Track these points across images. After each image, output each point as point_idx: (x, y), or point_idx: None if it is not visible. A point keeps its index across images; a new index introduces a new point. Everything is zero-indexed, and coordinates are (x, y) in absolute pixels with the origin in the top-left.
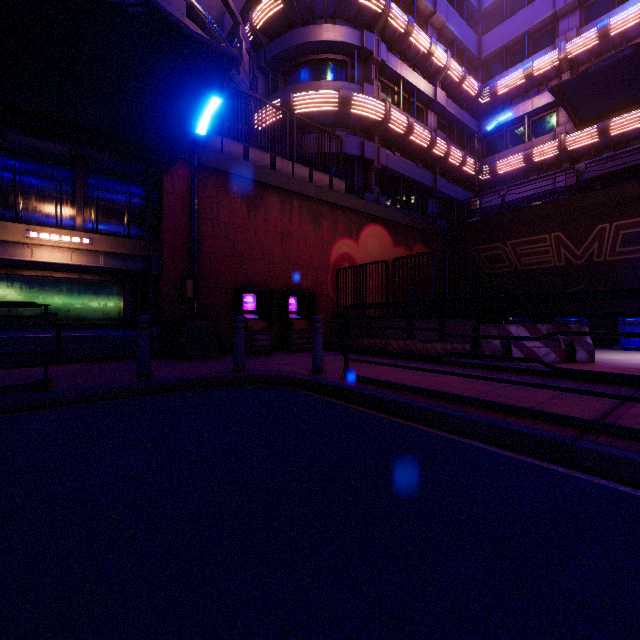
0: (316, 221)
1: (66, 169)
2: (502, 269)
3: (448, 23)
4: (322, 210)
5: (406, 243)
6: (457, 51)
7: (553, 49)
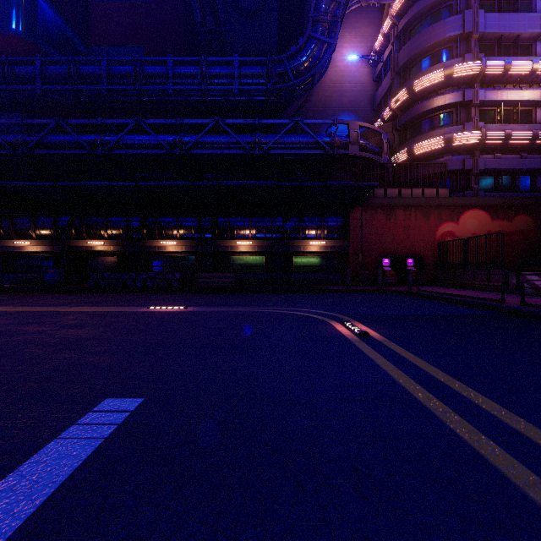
0: (426, 216)
1: (318, 218)
2: None
3: None
4: (430, 210)
5: (505, 217)
6: None
7: None
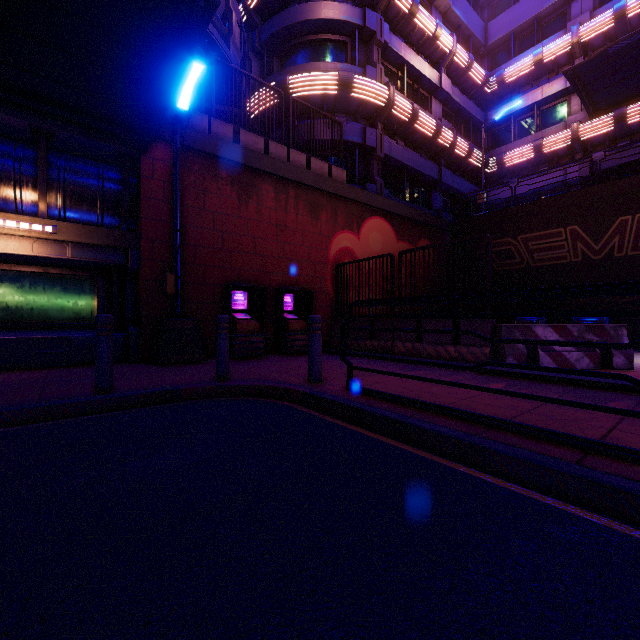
0: (314, 212)
1: (27, 147)
2: (512, 266)
3: (453, 7)
4: (320, 200)
5: (410, 238)
6: (462, 37)
7: (565, 34)
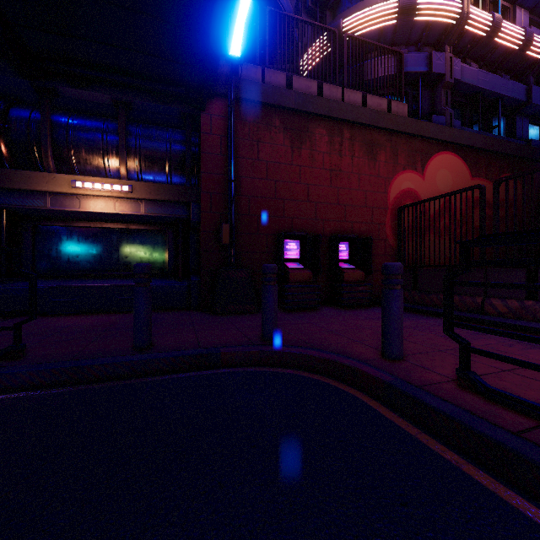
0: (371, 153)
1: (113, 120)
2: None
3: None
4: (378, 139)
5: (488, 173)
6: None
7: None
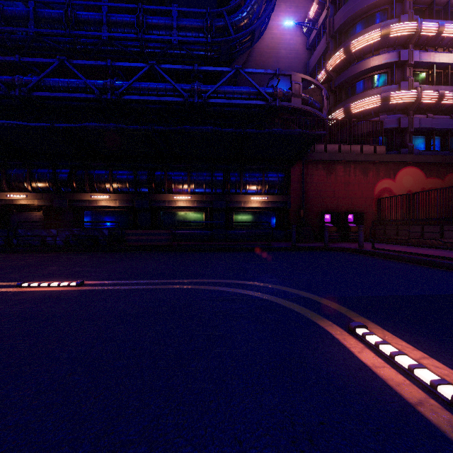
0: (365, 173)
1: (258, 173)
2: None
3: None
4: (369, 166)
5: (438, 174)
6: None
7: None
